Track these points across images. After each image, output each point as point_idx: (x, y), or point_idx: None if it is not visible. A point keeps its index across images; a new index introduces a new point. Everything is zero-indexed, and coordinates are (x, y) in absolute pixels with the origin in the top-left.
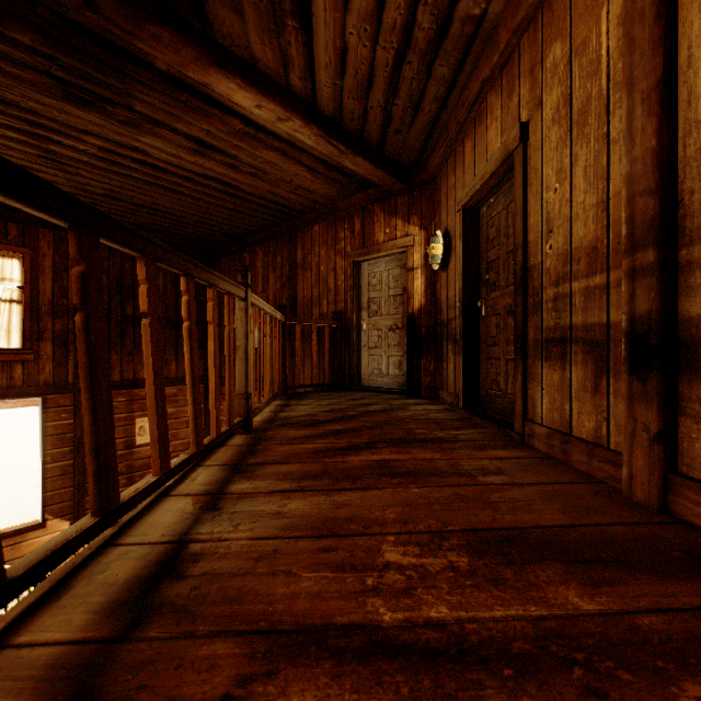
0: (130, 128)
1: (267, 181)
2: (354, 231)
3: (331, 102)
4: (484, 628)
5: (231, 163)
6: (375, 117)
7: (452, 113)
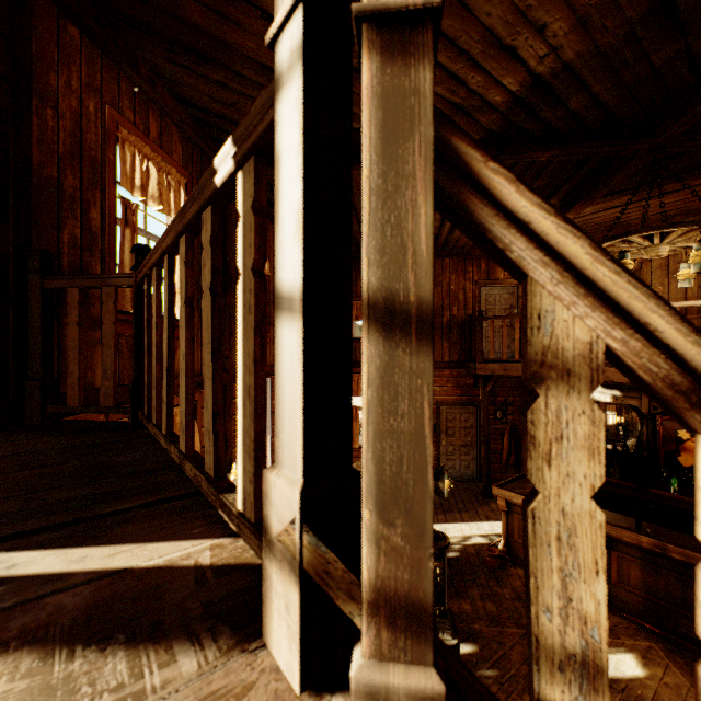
0: None
1: None
2: (480, 269)
3: None
4: None
5: None
6: None
7: None
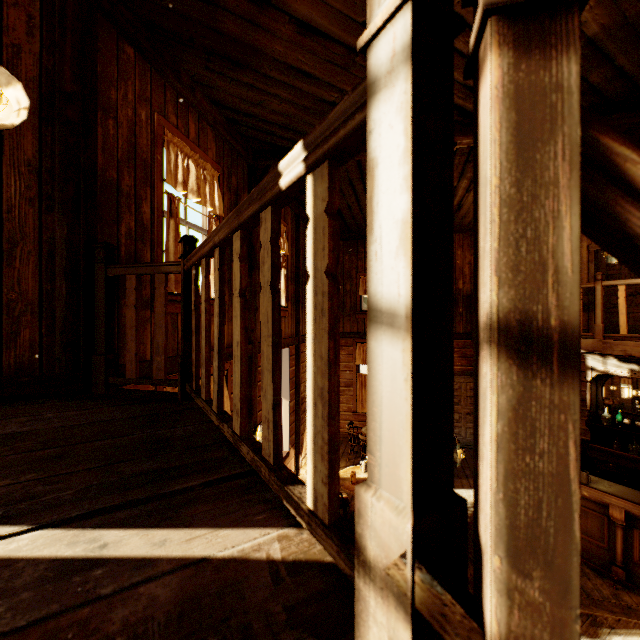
0: None
1: None
2: None
3: None
4: None
5: None
6: None
7: None
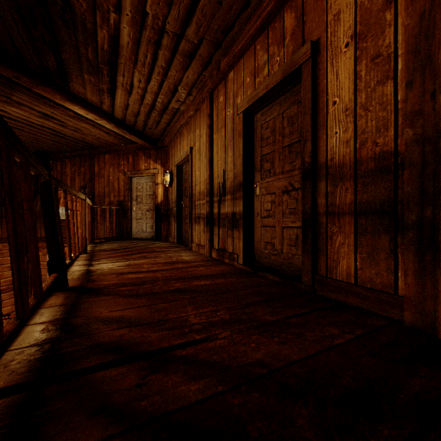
0: (3, 103)
1: (81, 133)
2: (129, 162)
3: (121, 115)
4: (162, 269)
5: (62, 124)
6: (140, 123)
7: (172, 127)
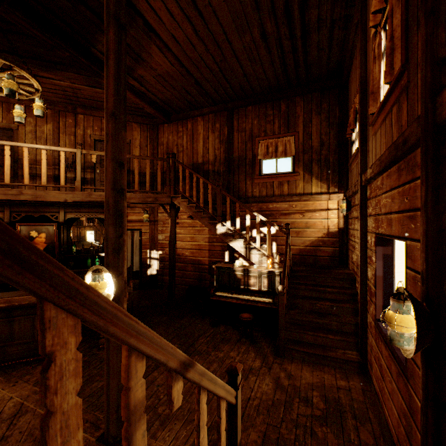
0: None
1: None
2: None
3: None
4: None
5: None
6: None
7: None
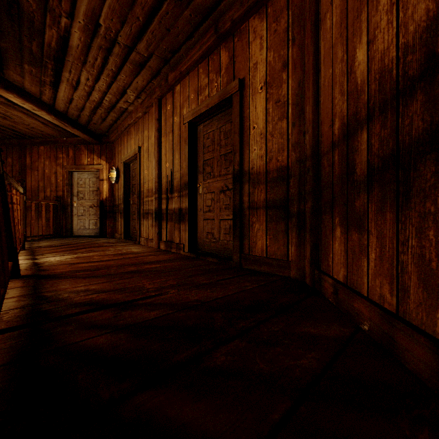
0: None
1: (11, 121)
2: (69, 155)
3: (62, 108)
4: (114, 259)
5: None
6: (84, 117)
7: (119, 125)
